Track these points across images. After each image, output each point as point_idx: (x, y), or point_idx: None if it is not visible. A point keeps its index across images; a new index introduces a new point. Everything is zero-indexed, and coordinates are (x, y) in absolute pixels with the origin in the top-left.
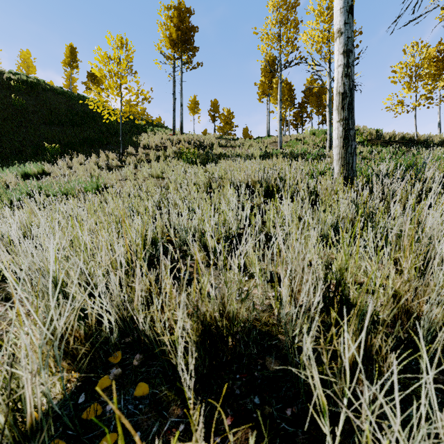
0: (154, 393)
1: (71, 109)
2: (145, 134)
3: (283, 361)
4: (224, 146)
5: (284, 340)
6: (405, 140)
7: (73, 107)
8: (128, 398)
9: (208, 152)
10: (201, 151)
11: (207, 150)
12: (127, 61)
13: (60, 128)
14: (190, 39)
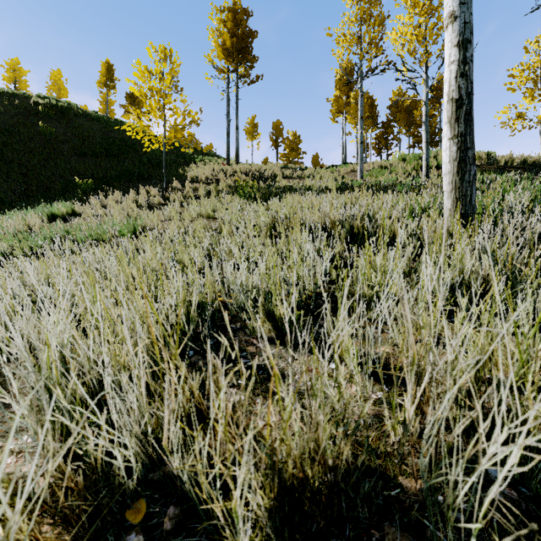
0: None
1: (107, 138)
2: (193, 164)
3: (416, 535)
4: (289, 177)
5: (410, 489)
6: (527, 165)
7: (109, 134)
8: None
9: (270, 185)
10: (261, 184)
11: (268, 183)
12: (172, 76)
13: (93, 160)
14: (247, 47)
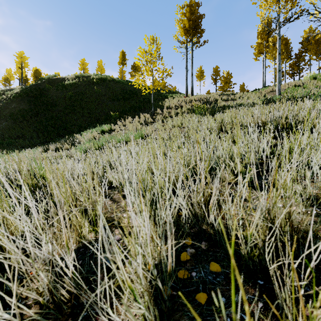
0: (225, 272)
1: (123, 90)
2: (167, 99)
3: None
4: (226, 100)
5: None
6: None
7: (124, 88)
8: (206, 271)
9: (214, 105)
10: (208, 106)
11: (212, 105)
12: (157, 51)
13: (118, 102)
14: (198, 25)
